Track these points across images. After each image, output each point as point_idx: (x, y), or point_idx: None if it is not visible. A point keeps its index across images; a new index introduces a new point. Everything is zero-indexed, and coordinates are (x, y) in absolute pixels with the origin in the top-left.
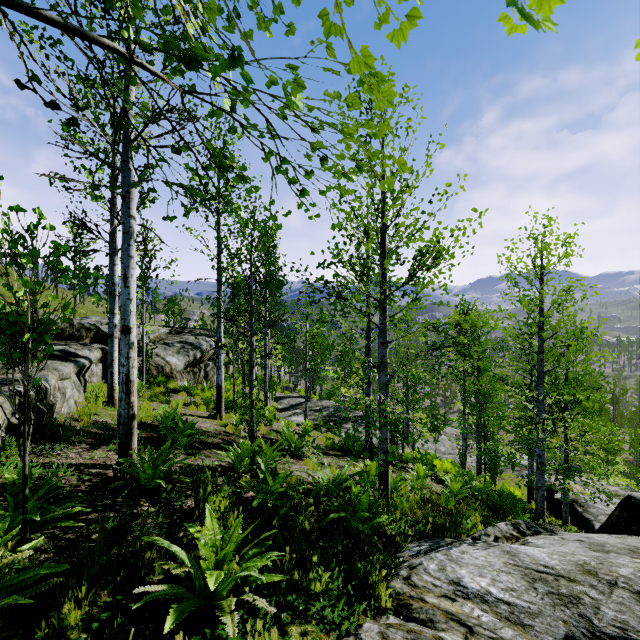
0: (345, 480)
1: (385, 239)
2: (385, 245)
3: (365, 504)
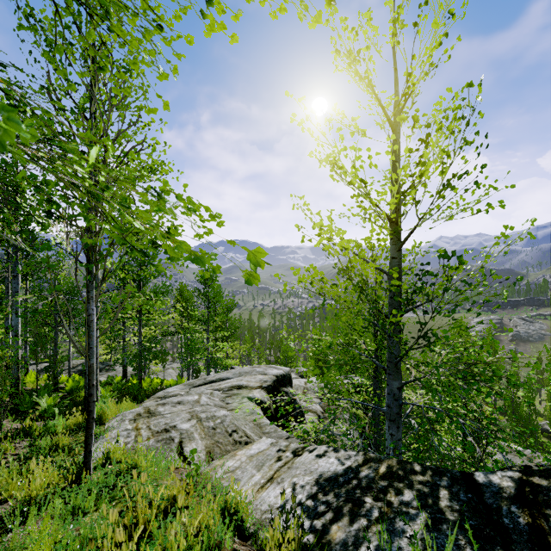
0: (124, 384)
1: (141, 282)
2: (141, 284)
3: (137, 385)
